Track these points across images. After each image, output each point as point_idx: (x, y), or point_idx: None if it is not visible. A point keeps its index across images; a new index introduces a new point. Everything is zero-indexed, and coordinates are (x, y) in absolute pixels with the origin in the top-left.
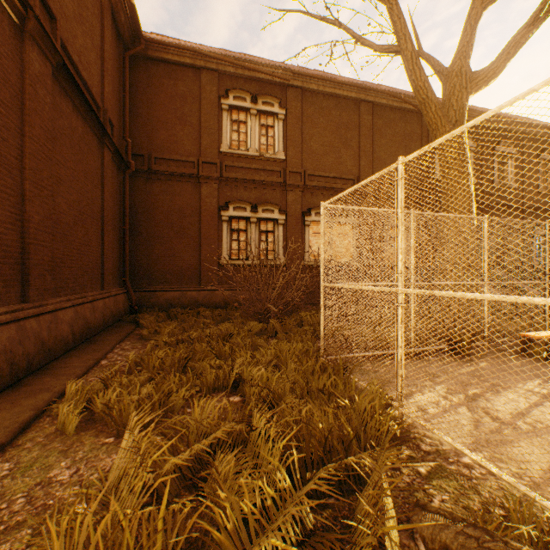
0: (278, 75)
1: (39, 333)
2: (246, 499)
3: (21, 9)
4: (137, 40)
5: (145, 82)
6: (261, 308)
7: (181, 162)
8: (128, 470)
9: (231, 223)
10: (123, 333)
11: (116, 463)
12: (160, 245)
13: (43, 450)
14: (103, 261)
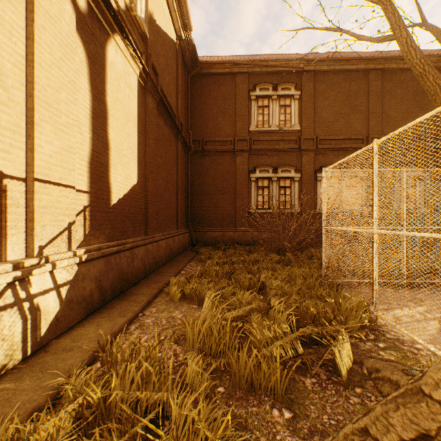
0: (293, 66)
1: (153, 252)
2: (266, 330)
3: (145, 78)
4: (195, 65)
5: (200, 91)
6: (279, 244)
7: (223, 142)
8: (209, 314)
9: (257, 182)
10: (189, 257)
11: (202, 313)
12: (209, 200)
13: (166, 306)
14: (177, 212)
